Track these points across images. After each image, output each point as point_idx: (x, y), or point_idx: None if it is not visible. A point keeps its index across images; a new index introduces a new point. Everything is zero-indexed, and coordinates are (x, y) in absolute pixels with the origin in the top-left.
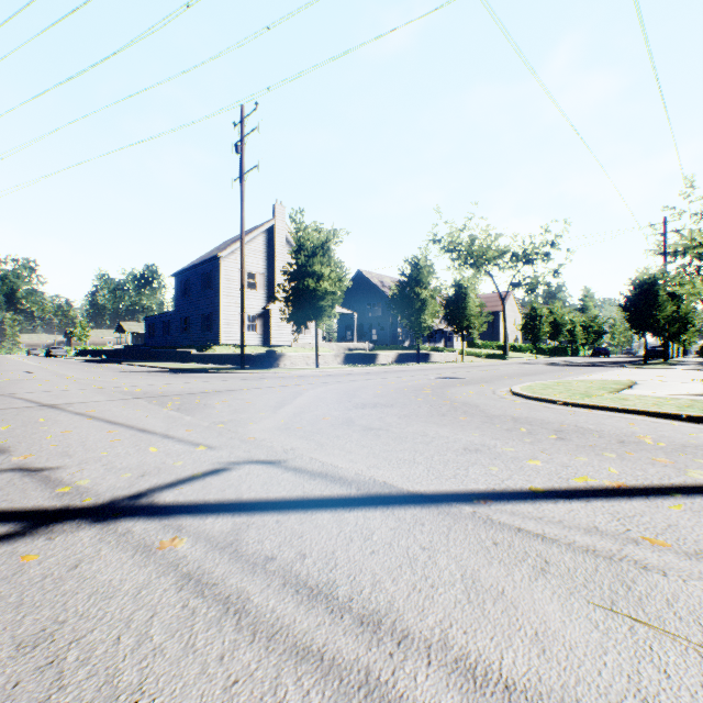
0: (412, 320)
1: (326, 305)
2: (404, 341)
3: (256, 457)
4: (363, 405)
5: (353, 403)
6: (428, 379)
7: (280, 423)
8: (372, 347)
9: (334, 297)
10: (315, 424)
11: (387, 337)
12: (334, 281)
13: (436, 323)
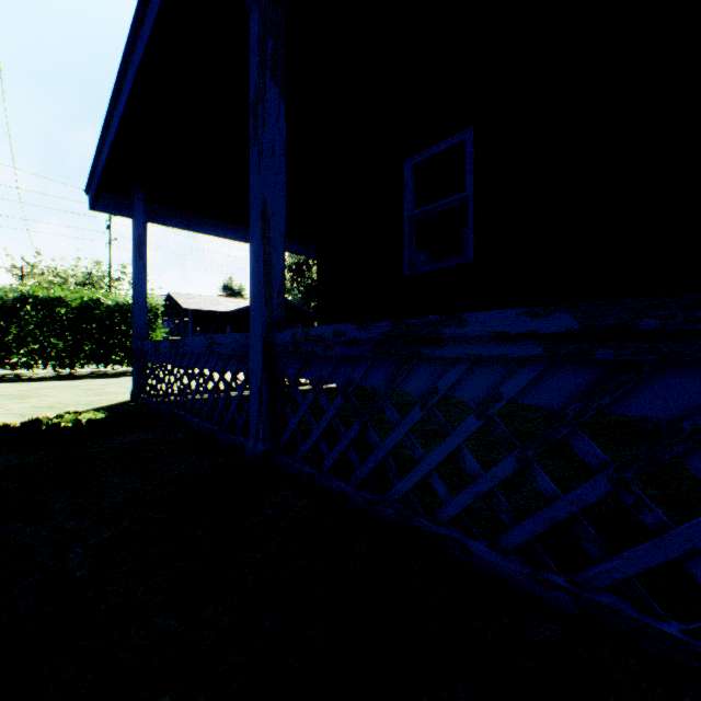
0: None
1: None
2: None
3: None
4: None
5: None
6: None
7: None
8: None
9: None
10: None
11: None
12: None
13: None
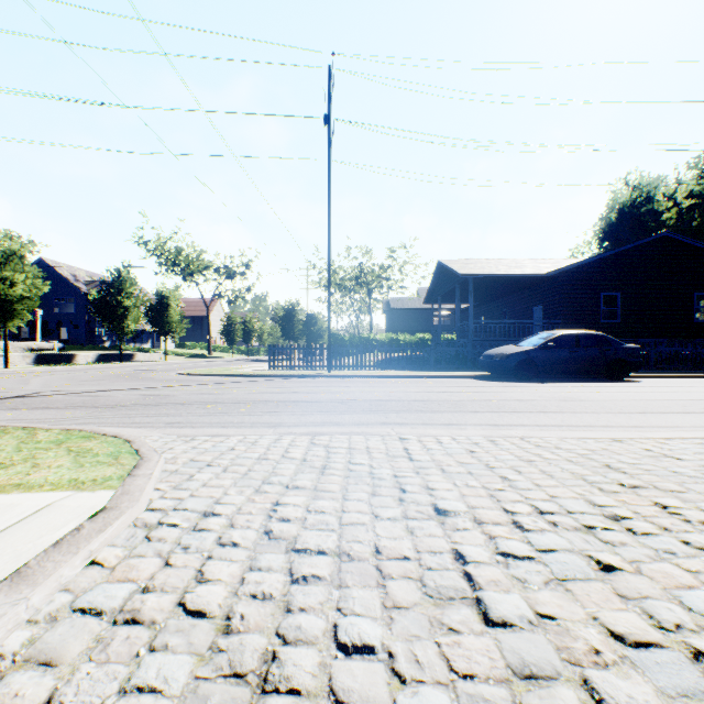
0: (116, 324)
1: (21, 309)
2: (106, 341)
3: (50, 391)
4: (86, 381)
5: (78, 381)
6: (130, 371)
7: (42, 387)
8: (63, 347)
9: (31, 301)
10: (64, 386)
11: (83, 337)
12: (30, 287)
13: (144, 324)
